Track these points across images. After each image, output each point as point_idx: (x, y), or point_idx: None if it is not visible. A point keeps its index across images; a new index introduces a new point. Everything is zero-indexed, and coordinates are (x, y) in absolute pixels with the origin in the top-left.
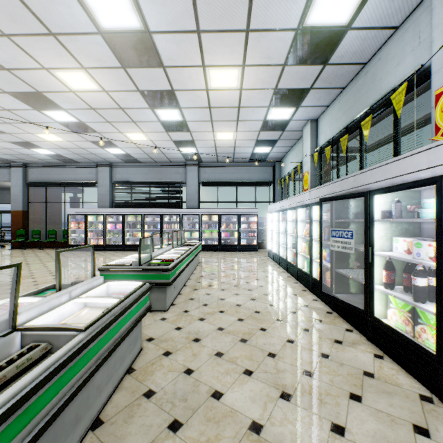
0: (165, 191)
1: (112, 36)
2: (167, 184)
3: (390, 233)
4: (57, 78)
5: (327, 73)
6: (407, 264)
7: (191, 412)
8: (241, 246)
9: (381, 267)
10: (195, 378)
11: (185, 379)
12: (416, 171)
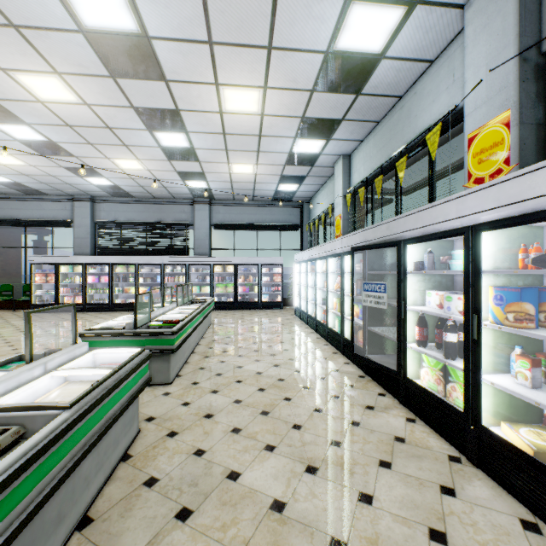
0: (167, 234)
1: (98, 36)
2: (169, 226)
3: (423, 286)
4: (19, 83)
5: (360, 103)
6: (439, 319)
7: (203, 497)
8: (262, 303)
9: (414, 323)
10: (207, 460)
11: (195, 462)
12: (446, 220)
